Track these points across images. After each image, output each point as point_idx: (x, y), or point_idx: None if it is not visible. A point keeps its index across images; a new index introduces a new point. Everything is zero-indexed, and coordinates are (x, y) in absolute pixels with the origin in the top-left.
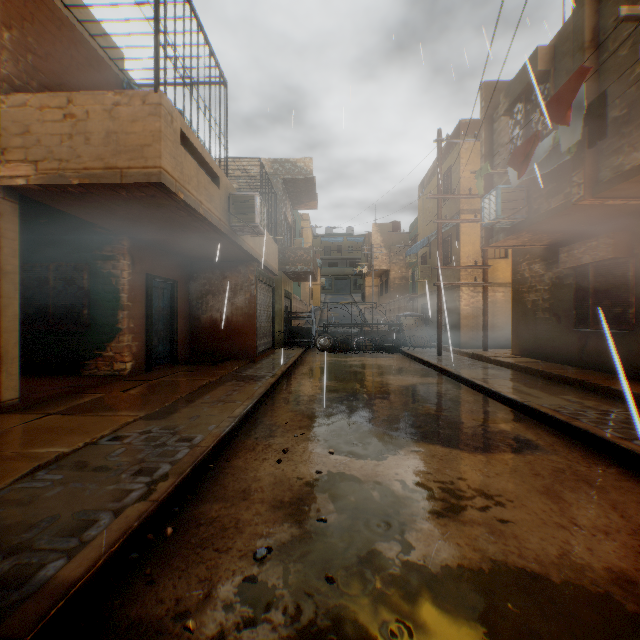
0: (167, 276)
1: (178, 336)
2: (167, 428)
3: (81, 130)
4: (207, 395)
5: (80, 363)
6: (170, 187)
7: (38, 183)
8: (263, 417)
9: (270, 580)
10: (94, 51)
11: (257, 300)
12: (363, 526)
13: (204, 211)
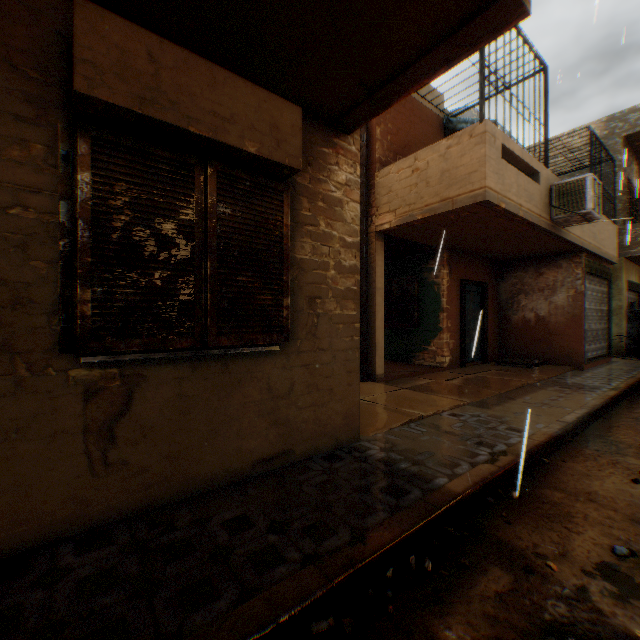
0: (477, 279)
1: (487, 336)
2: (493, 416)
3: (422, 178)
4: (526, 396)
5: (411, 354)
6: (492, 201)
7: (395, 225)
8: (601, 431)
9: (634, 577)
10: (423, 108)
11: (583, 297)
12: None
13: (522, 213)
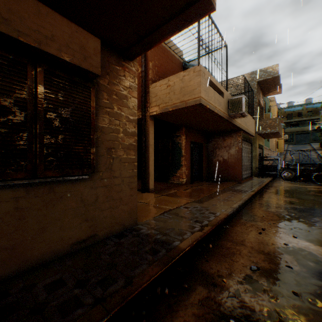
0: (198, 141)
1: (203, 168)
2: (203, 207)
3: (172, 90)
4: (218, 196)
5: (168, 178)
6: (203, 104)
7: (159, 113)
8: (248, 211)
9: (259, 280)
10: (173, 56)
11: (242, 150)
12: (318, 279)
13: (217, 111)
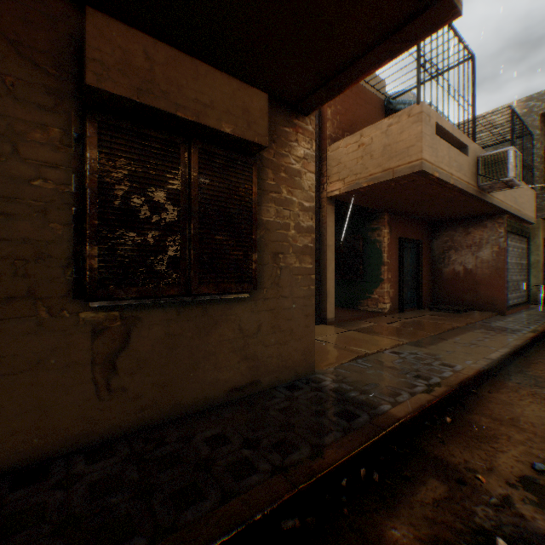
0: (413, 237)
1: (422, 286)
2: (428, 354)
3: (367, 151)
4: (456, 337)
5: (356, 301)
6: (427, 171)
7: (344, 191)
8: (522, 367)
9: None
10: (367, 92)
11: (506, 252)
12: None
13: (453, 180)
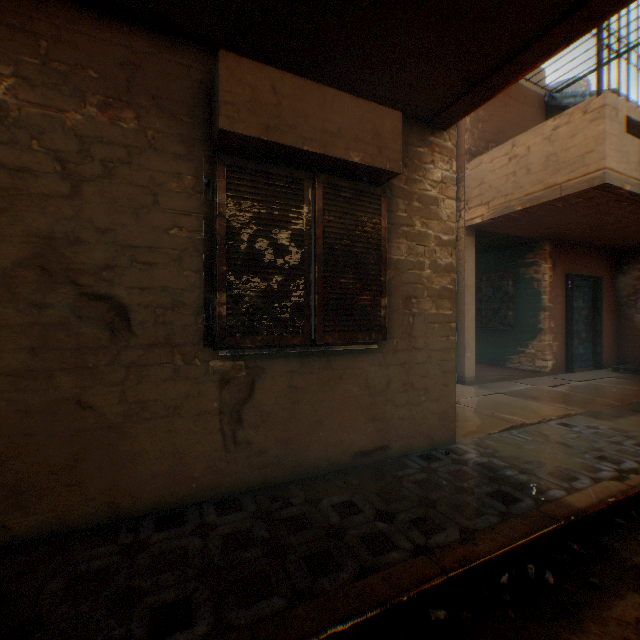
0: (586, 273)
1: (599, 338)
2: (614, 430)
3: (521, 165)
4: None
5: (503, 357)
6: (612, 184)
7: (488, 218)
8: None
9: None
10: (519, 88)
11: None
12: None
13: None
